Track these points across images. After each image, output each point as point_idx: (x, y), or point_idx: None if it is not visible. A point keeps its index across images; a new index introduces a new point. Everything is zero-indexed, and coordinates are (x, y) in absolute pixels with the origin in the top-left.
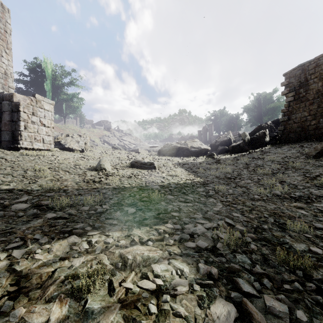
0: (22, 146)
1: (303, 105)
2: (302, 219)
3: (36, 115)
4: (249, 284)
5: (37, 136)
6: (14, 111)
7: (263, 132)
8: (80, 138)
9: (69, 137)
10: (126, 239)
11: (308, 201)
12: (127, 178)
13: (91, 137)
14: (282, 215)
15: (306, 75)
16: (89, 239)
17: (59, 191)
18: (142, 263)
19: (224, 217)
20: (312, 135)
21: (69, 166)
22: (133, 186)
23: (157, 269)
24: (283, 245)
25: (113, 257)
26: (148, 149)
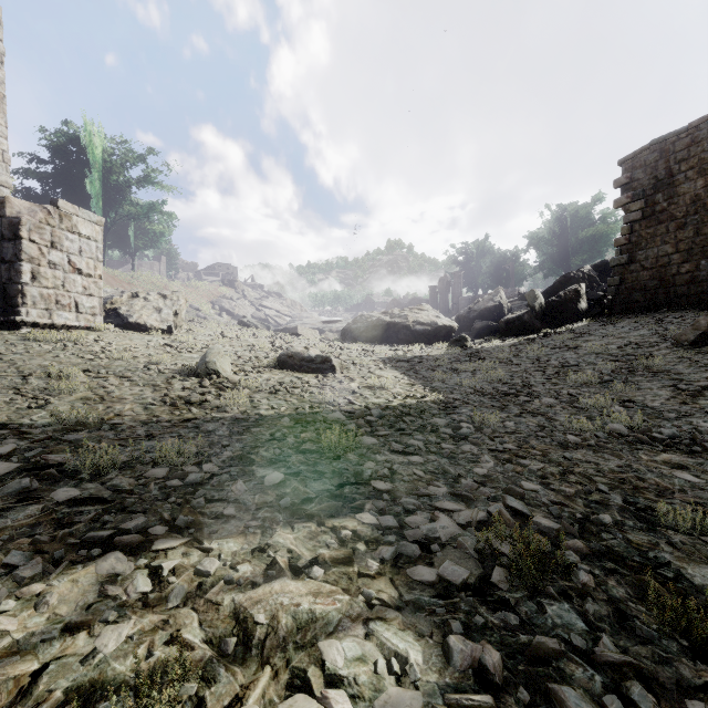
0: (26, 318)
1: (662, 230)
2: (690, 497)
3: (60, 249)
4: (593, 704)
5: (61, 296)
6: (7, 239)
7: (573, 289)
8: (164, 302)
9: (140, 298)
10: (256, 560)
11: (694, 450)
12: (269, 395)
13: (191, 299)
14: (641, 486)
15: (669, 163)
16: (156, 564)
17: (100, 428)
18: (294, 635)
19: (504, 494)
20: (683, 295)
21: (135, 366)
22: (282, 414)
23: (334, 657)
24: (658, 569)
25: (215, 619)
26: (319, 326)
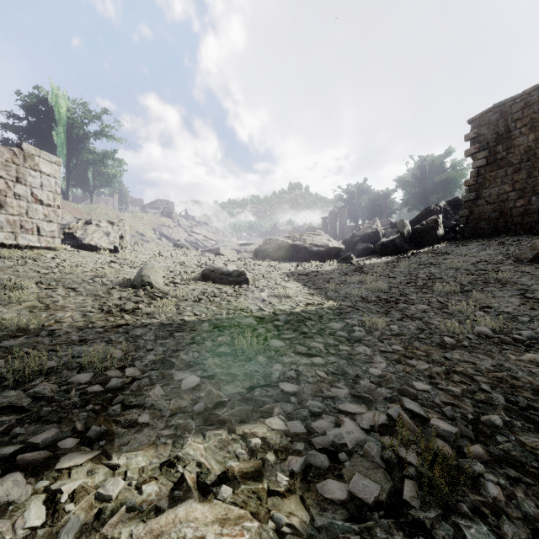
0: None
1: (502, 174)
2: None
3: (24, 183)
4: None
5: (25, 222)
6: None
7: (433, 219)
8: (112, 227)
9: (93, 225)
10: (164, 477)
11: None
12: (193, 303)
13: (137, 227)
14: (517, 385)
15: (507, 122)
16: (55, 488)
17: (39, 334)
18: None
19: (400, 396)
20: (518, 224)
21: (82, 279)
22: (203, 319)
23: None
24: None
25: None
26: (237, 248)
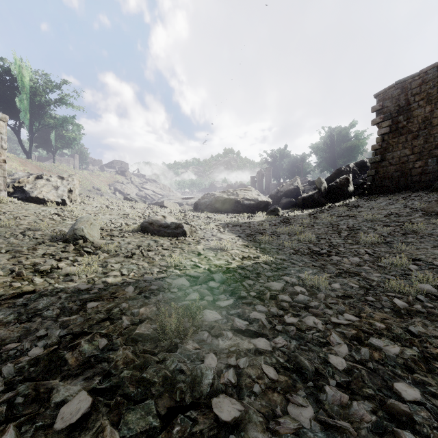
0: None
1: (403, 140)
2: None
3: None
4: None
5: None
6: None
7: (345, 178)
8: (61, 182)
9: (43, 179)
10: None
11: None
12: (124, 259)
13: (94, 183)
14: None
15: (407, 96)
16: None
17: None
18: None
19: (398, 430)
20: (417, 182)
21: (12, 233)
22: (129, 281)
23: None
24: None
25: None
26: (180, 201)
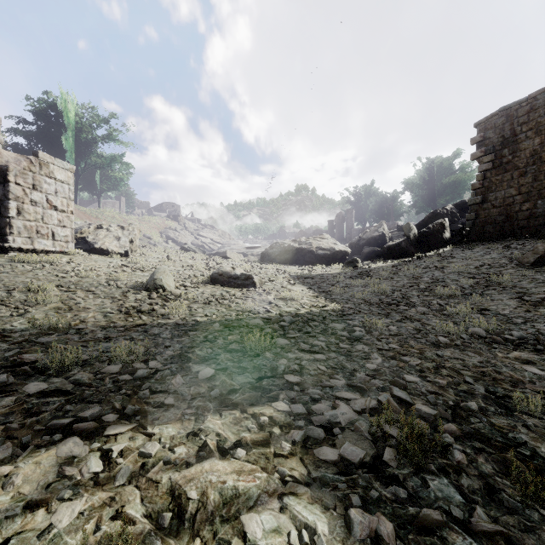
0: (12, 245)
1: (508, 177)
2: (538, 387)
3: (40, 190)
4: None
5: (41, 227)
6: None
7: (439, 223)
8: (122, 232)
9: (103, 229)
10: (190, 443)
11: (538, 348)
12: (204, 305)
13: (144, 230)
14: (499, 378)
15: (513, 125)
16: (107, 447)
17: (68, 332)
18: (221, 509)
19: (391, 386)
20: (524, 227)
21: (98, 283)
22: (214, 320)
23: (254, 529)
24: (517, 448)
25: (154, 495)
26: (244, 251)
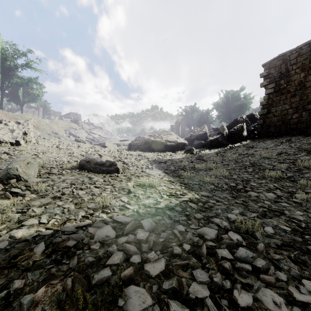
0: None
1: (283, 98)
2: None
3: None
4: None
5: None
6: None
7: (241, 126)
8: (17, 126)
9: (2, 124)
10: None
11: None
12: (51, 200)
13: (53, 128)
14: None
15: (287, 65)
16: None
17: None
18: None
19: None
20: (294, 129)
21: None
22: (44, 233)
23: None
24: None
25: None
26: (118, 142)
